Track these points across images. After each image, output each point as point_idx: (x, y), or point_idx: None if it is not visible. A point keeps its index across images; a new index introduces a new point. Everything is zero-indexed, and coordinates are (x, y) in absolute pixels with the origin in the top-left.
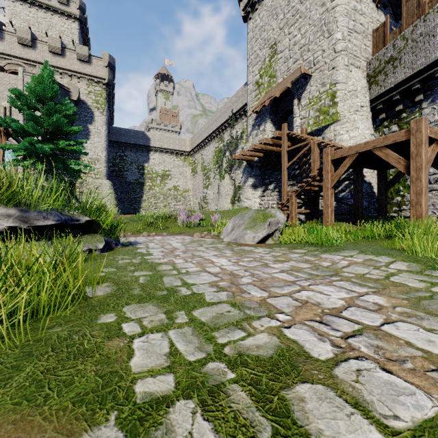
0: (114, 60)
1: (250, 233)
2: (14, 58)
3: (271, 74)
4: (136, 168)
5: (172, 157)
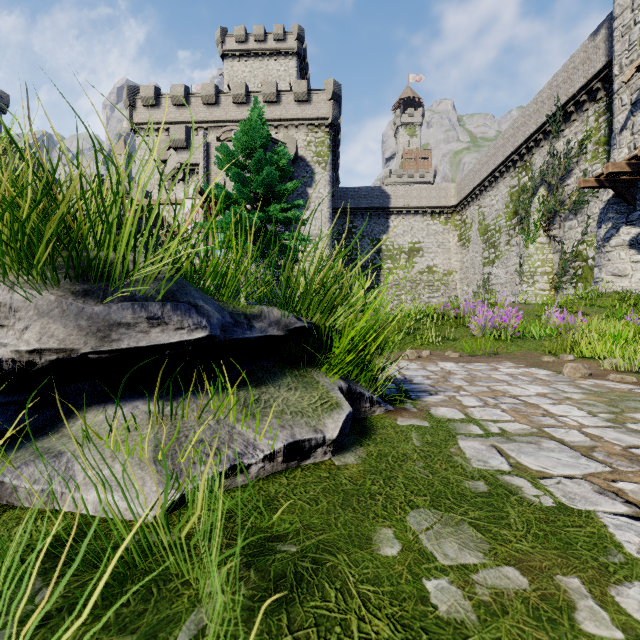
0: (340, 87)
1: None
2: (229, 124)
3: None
4: (369, 244)
5: (424, 219)
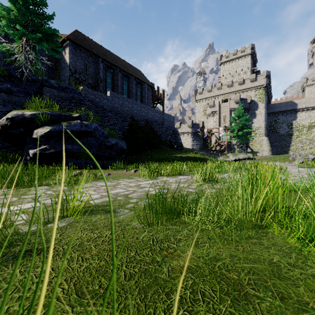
0: (269, 72)
1: (297, 161)
2: (225, 94)
3: None
4: (286, 125)
5: None
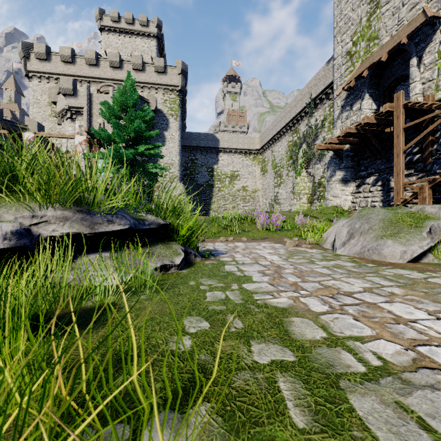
0: (186, 66)
1: (395, 245)
2: (106, 80)
3: (370, 36)
4: (206, 171)
5: (240, 156)
